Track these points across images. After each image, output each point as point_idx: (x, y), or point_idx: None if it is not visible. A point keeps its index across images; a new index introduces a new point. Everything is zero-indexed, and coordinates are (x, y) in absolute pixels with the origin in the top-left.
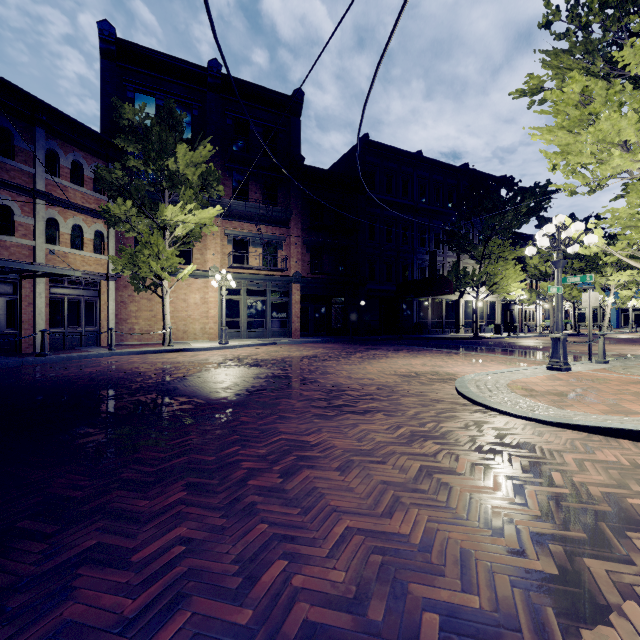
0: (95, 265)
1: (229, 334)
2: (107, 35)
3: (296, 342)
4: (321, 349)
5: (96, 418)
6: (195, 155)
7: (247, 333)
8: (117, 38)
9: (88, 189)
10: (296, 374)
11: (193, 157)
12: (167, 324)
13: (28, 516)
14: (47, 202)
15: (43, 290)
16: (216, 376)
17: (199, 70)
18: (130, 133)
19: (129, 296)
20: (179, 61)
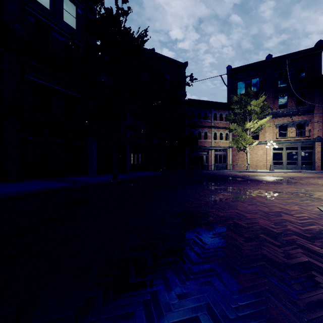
0: (225, 144)
1: (276, 167)
2: (229, 69)
3: (314, 172)
4: (322, 175)
5: (227, 179)
6: (258, 101)
7: (286, 167)
8: (232, 68)
9: (223, 121)
10: (287, 179)
11: (257, 102)
12: (248, 162)
13: (221, 183)
14: (214, 128)
15: (213, 153)
16: (258, 177)
17: (262, 62)
18: (235, 103)
19: (235, 153)
20: (253, 63)
